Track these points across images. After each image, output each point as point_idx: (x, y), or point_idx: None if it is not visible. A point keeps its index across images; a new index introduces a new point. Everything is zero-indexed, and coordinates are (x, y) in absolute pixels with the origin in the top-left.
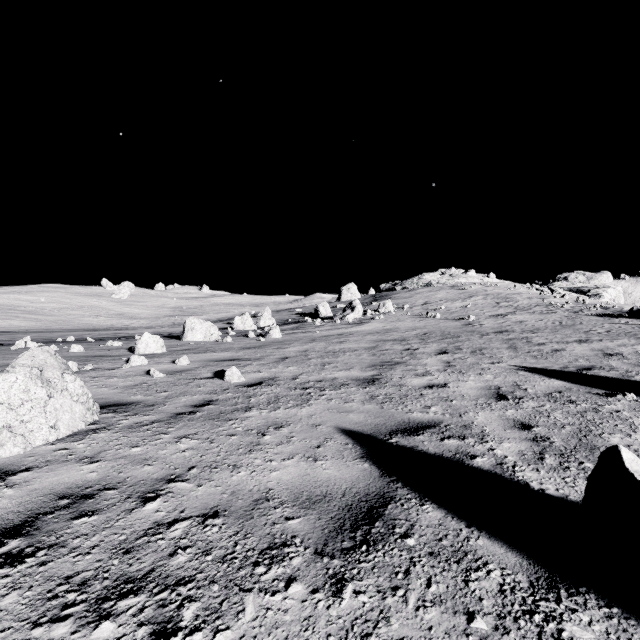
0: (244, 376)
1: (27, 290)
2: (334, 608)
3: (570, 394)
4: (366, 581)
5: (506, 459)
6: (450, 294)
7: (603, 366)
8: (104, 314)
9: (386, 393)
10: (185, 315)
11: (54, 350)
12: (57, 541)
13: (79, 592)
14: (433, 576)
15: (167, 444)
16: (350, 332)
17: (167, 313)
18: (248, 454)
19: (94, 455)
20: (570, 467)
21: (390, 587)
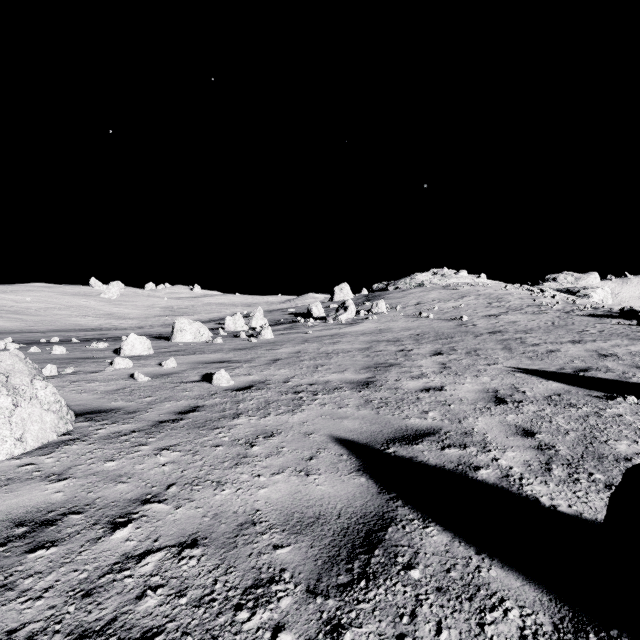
0: (233, 379)
1: (12, 289)
2: None
3: (569, 397)
4: (366, 628)
5: (512, 470)
6: (442, 294)
7: (599, 367)
8: (92, 314)
9: (381, 397)
10: (176, 315)
11: (35, 352)
12: (5, 582)
13: None
14: (443, 619)
15: (145, 457)
16: (343, 332)
17: (157, 313)
18: (234, 468)
19: (63, 471)
20: (580, 479)
21: (394, 635)
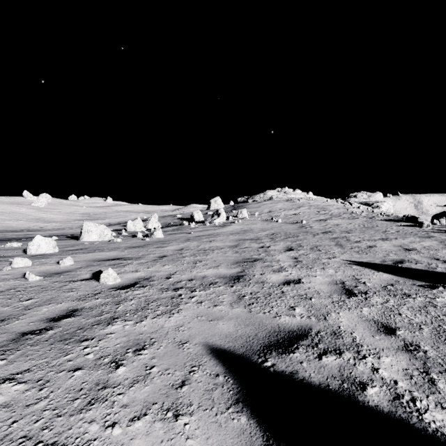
0: (121, 276)
1: None
2: None
3: (401, 287)
4: None
5: (398, 387)
6: (286, 205)
7: (410, 259)
8: (23, 218)
9: (251, 292)
10: (92, 219)
11: None
12: None
13: None
14: None
15: None
16: (217, 233)
17: (77, 218)
18: (84, 411)
19: None
20: None
21: None
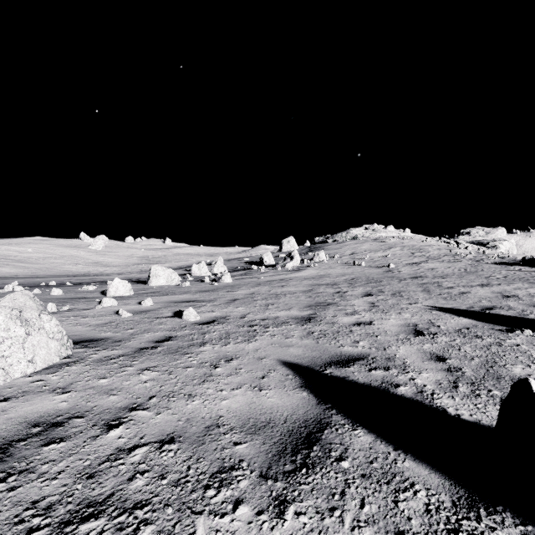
0: (199, 315)
1: (16, 242)
2: (277, 529)
3: (476, 330)
4: (306, 502)
5: (425, 388)
6: (373, 246)
7: (503, 306)
8: (82, 262)
9: (321, 330)
10: (151, 263)
11: (37, 293)
12: (27, 467)
13: (44, 516)
14: (366, 497)
15: (131, 376)
16: (290, 277)
17: (135, 262)
18: (202, 384)
19: (66, 386)
20: (481, 394)
21: (328, 508)
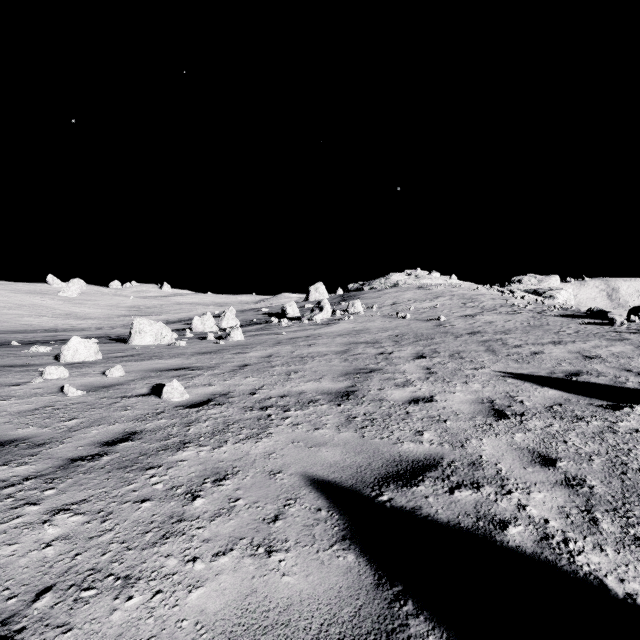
0: (189, 391)
1: None
2: None
3: (572, 407)
4: None
5: (549, 526)
6: (417, 294)
7: (589, 371)
8: (48, 314)
9: (365, 412)
10: (142, 315)
11: None
12: None
13: None
14: None
15: (25, 529)
16: (319, 334)
17: (122, 313)
18: (158, 545)
19: None
20: None
21: None
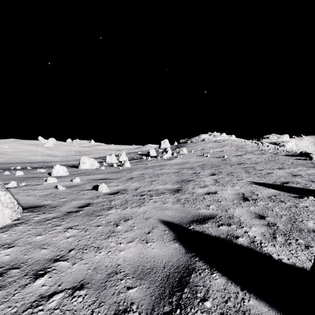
0: (109, 188)
1: None
2: None
3: (280, 197)
4: None
5: (255, 238)
6: (214, 145)
7: (293, 181)
8: (39, 154)
9: (185, 197)
10: (82, 155)
11: (7, 174)
12: None
13: None
14: None
15: (59, 233)
16: (165, 164)
17: (72, 154)
18: (107, 239)
19: (11, 242)
20: (291, 243)
21: None
